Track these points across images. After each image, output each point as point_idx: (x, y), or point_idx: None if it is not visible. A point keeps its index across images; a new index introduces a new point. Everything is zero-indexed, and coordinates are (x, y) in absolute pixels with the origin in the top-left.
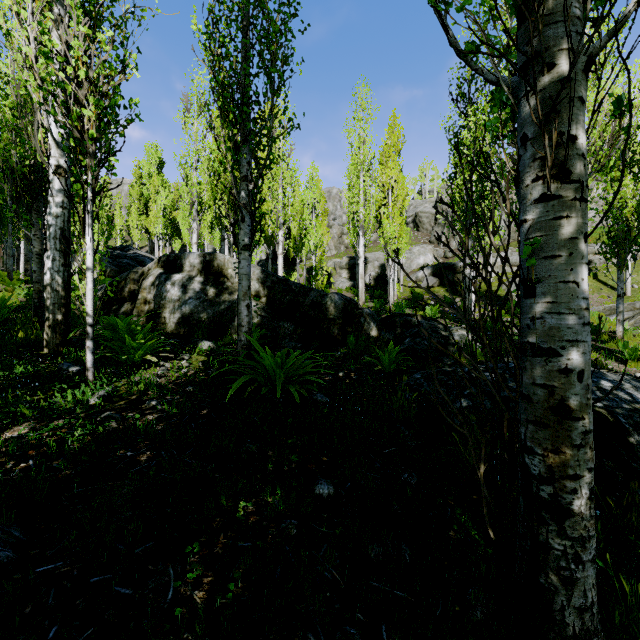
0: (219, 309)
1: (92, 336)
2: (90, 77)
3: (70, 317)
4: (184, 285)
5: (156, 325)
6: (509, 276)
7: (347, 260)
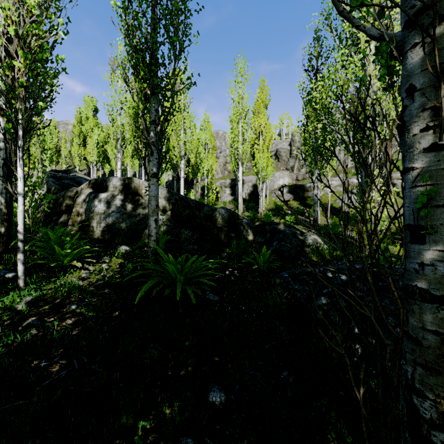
0: (135, 220)
1: (23, 250)
2: (19, 34)
3: (12, 229)
4: (108, 202)
5: (86, 232)
6: (341, 193)
7: (229, 181)
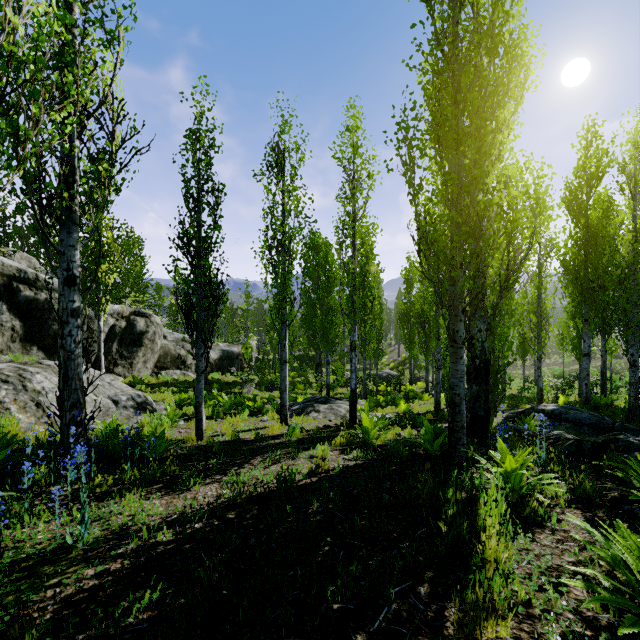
0: None
1: None
2: None
3: None
4: None
5: None
6: None
7: None
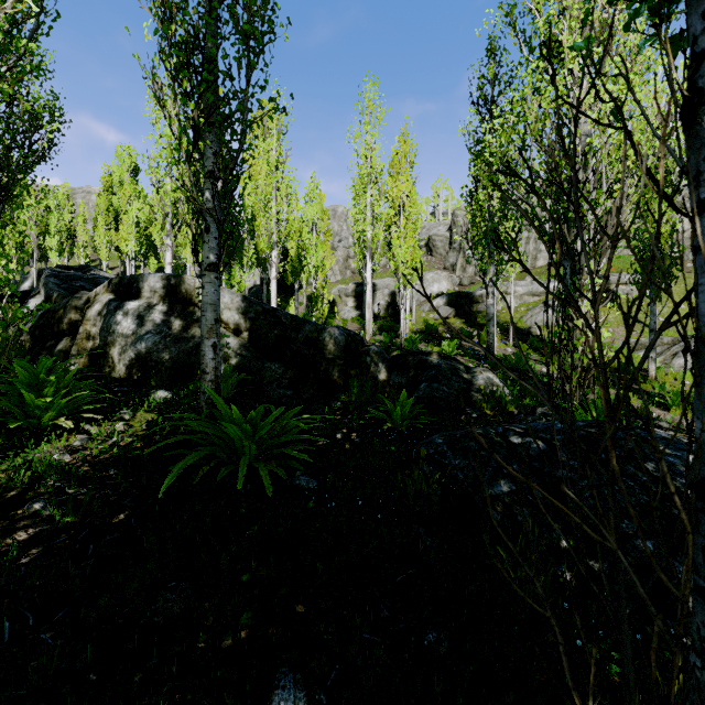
0: (186, 347)
1: None
2: None
3: None
4: (140, 315)
5: (100, 368)
6: (530, 307)
7: (353, 287)
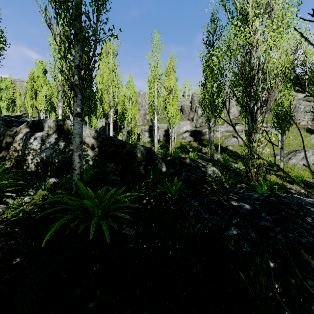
0: (67, 155)
1: None
2: None
3: None
4: (43, 139)
5: (21, 166)
6: (226, 137)
7: (148, 127)
